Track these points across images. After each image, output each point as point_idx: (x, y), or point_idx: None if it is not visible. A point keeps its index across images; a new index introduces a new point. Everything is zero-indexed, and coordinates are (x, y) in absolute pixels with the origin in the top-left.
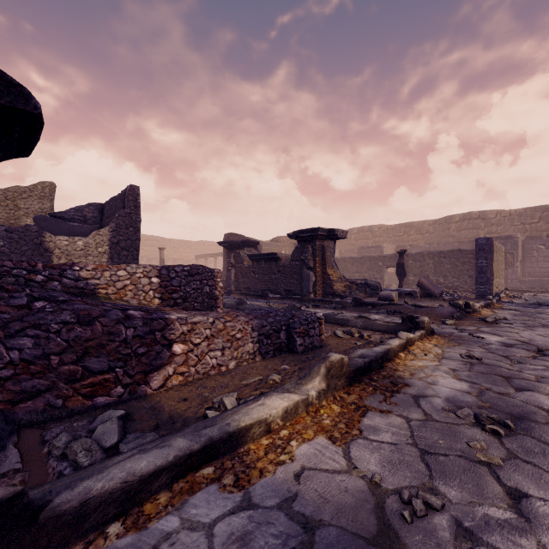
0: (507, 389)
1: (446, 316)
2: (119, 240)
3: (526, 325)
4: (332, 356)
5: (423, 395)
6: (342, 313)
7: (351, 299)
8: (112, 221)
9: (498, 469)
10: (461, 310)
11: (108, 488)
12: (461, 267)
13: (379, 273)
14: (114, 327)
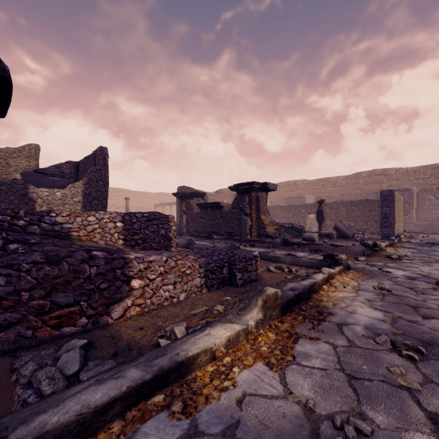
0: (415, 317)
1: (358, 254)
2: (91, 191)
3: (424, 261)
4: (268, 290)
5: (345, 323)
6: (273, 251)
7: (280, 240)
8: (85, 176)
9: (418, 394)
10: (371, 249)
11: (63, 421)
12: (368, 213)
13: (302, 218)
14: (79, 266)
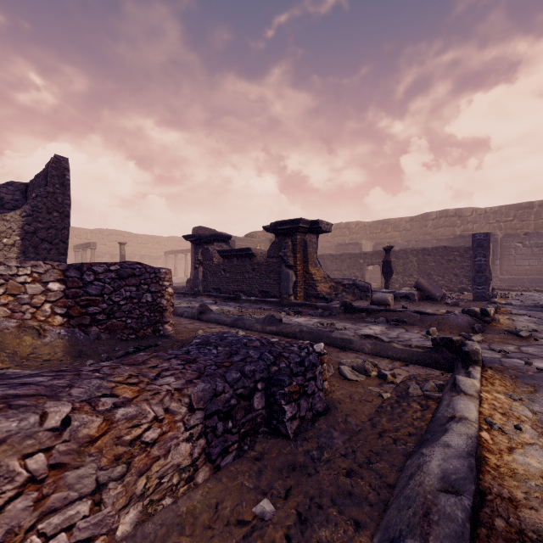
0: None
1: (464, 328)
2: (37, 228)
3: None
4: None
5: None
6: (333, 324)
7: (339, 304)
8: (27, 203)
9: None
10: (479, 319)
11: None
12: (446, 265)
13: (360, 271)
14: None
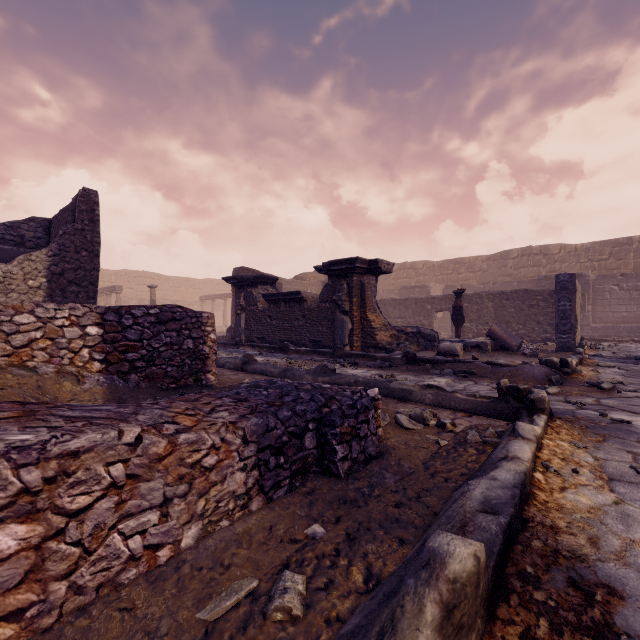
0: None
1: (540, 380)
2: (64, 269)
3: None
4: (452, 558)
5: None
6: (393, 375)
7: (401, 354)
8: (53, 241)
9: None
10: (558, 371)
11: None
12: (527, 311)
13: (427, 318)
14: None
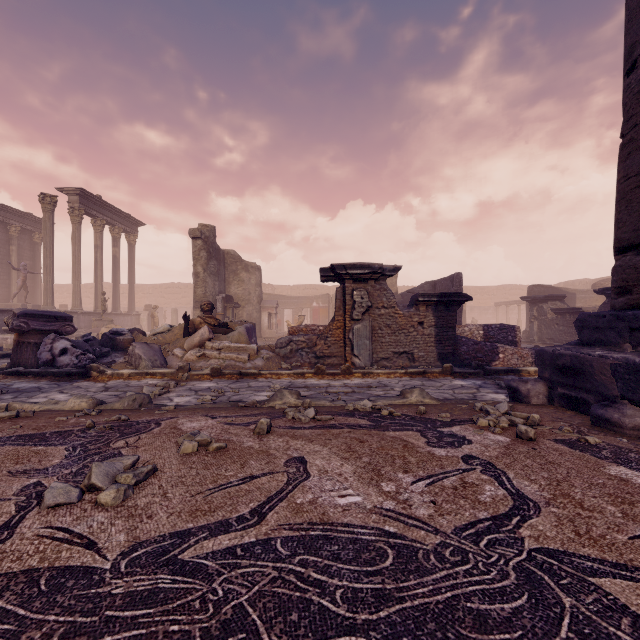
0: None
1: None
2: None
3: None
4: None
5: None
6: None
7: None
8: None
9: None
10: None
11: (493, 368)
12: None
13: None
14: (482, 346)
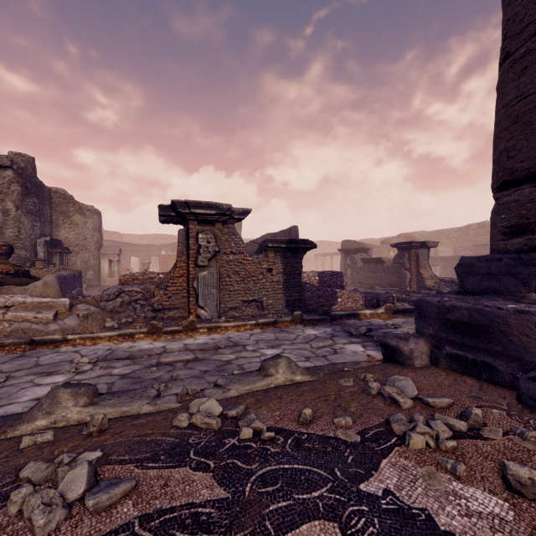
0: None
1: None
2: None
3: None
4: (387, 304)
5: None
6: None
7: (435, 292)
8: None
9: None
10: None
11: (337, 314)
12: None
13: None
14: (324, 292)
